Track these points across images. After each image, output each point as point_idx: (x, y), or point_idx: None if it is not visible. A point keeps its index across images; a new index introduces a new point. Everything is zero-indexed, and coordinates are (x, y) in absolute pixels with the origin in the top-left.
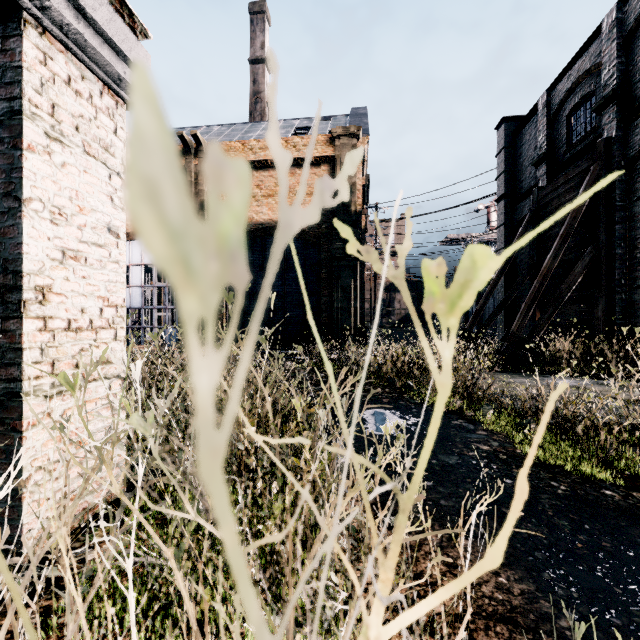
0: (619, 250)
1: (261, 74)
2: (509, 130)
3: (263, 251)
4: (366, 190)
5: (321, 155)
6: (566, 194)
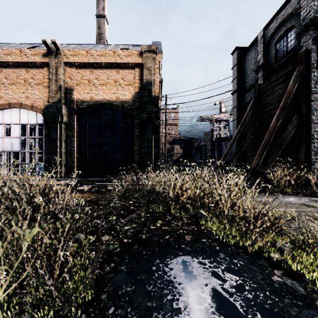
0: (313, 117)
1: (103, 24)
2: (239, 54)
3: (99, 117)
4: (160, 87)
5: (135, 62)
6: (277, 86)
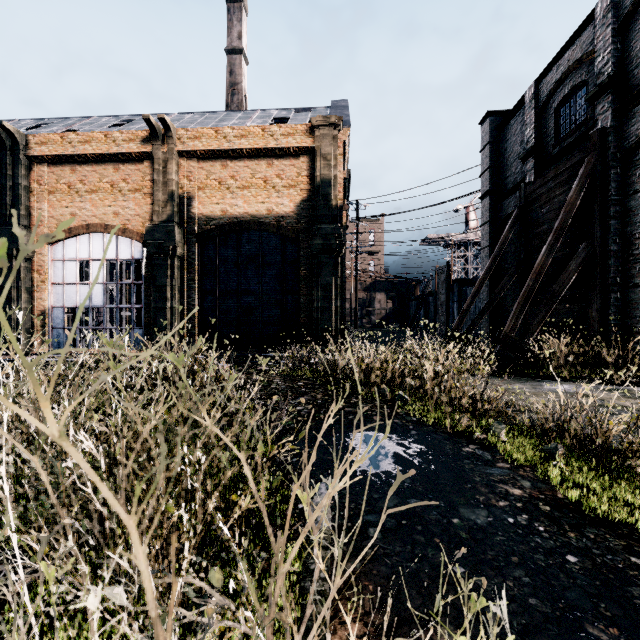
0: (614, 247)
1: (238, 65)
2: (494, 125)
3: (238, 246)
4: (347, 186)
5: (300, 145)
6: (556, 189)
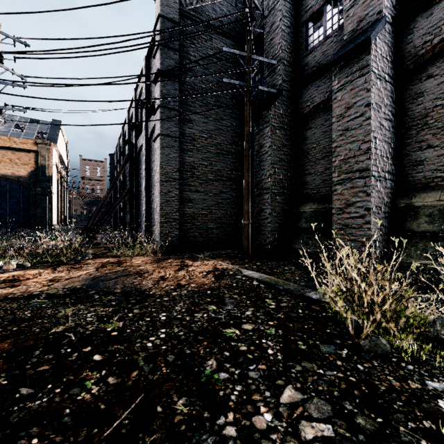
0: None
1: None
2: (112, 158)
3: None
4: (61, 160)
5: (30, 149)
6: None
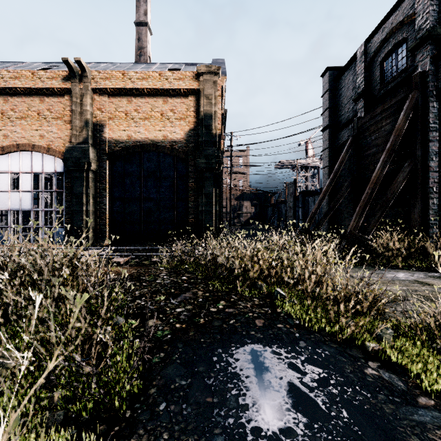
0: (432, 163)
1: (144, 34)
2: (332, 77)
3: (140, 164)
4: (224, 122)
5: (188, 87)
6: (383, 121)
